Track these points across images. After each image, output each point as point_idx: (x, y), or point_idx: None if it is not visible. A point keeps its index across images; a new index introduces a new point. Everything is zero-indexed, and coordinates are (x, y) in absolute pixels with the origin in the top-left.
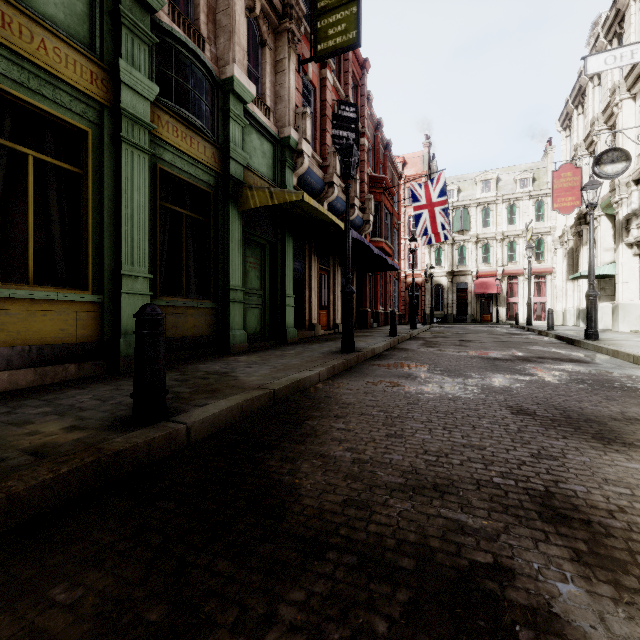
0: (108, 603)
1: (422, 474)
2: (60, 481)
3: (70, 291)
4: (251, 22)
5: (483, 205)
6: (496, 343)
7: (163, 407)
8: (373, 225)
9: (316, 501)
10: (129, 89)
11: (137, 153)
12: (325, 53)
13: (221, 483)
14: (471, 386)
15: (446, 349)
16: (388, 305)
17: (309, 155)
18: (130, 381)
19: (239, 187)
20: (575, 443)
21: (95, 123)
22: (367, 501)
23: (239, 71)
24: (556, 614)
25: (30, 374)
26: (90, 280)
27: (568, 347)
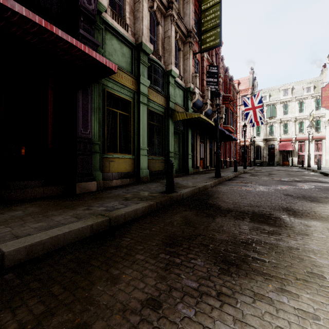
0: (194, 214)
1: (253, 204)
2: (166, 200)
3: (127, 155)
4: (174, 41)
5: (284, 103)
6: (287, 175)
7: (174, 189)
8: (224, 119)
9: (226, 207)
10: (142, 84)
11: (144, 106)
12: (205, 49)
13: (200, 204)
14: (270, 189)
15: (261, 177)
16: (231, 157)
17: (198, 93)
18: (148, 184)
19: (173, 112)
20: (301, 201)
21: (132, 98)
22: (239, 207)
23: (173, 67)
24: (280, 217)
25: (119, 181)
26: (131, 151)
27: (323, 177)
